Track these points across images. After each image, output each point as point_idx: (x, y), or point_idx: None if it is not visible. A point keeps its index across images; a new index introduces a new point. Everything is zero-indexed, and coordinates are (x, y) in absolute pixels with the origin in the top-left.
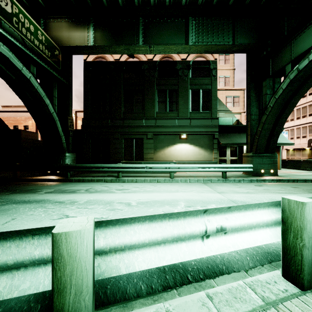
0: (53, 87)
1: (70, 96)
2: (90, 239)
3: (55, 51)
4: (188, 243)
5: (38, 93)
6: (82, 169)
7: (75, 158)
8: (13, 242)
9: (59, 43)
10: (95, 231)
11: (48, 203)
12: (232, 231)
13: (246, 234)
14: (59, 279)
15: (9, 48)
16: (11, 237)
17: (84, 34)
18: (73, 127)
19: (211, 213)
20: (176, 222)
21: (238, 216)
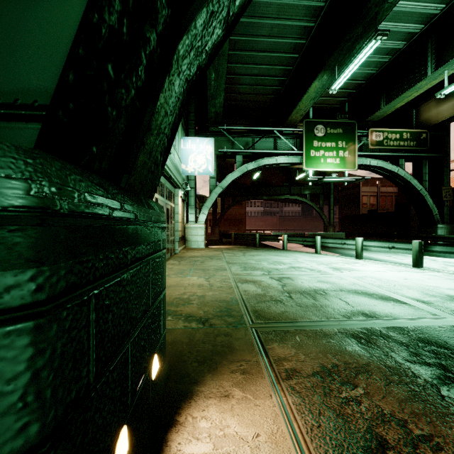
0: (422, 166)
1: (446, 165)
2: (360, 240)
3: (421, 136)
4: (385, 249)
5: (405, 179)
6: (445, 240)
7: (452, 230)
8: (353, 241)
9: (428, 123)
10: (365, 242)
11: (391, 253)
12: (399, 249)
13: (405, 251)
14: (356, 244)
15: (382, 160)
16: (353, 240)
17: (452, 103)
18: (450, 196)
19: (392, 243)
20: (382, 243)
21: (401, 245)
